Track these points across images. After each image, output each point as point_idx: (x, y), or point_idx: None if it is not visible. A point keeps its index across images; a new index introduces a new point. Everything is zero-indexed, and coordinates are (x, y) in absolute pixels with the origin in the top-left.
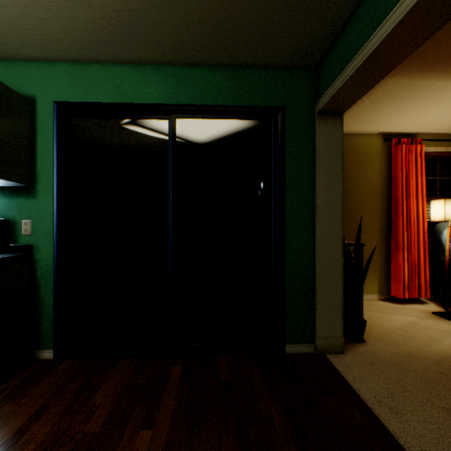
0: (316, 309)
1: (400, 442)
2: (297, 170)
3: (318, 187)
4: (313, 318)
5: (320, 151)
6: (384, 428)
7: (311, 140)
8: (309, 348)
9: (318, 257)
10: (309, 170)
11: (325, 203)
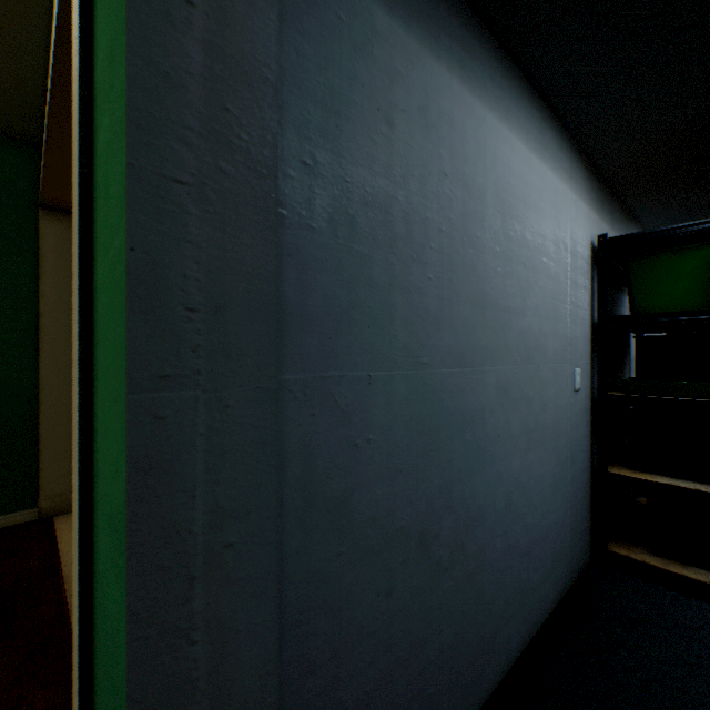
0: (42, 462)
1: (65, 568)
2: (7, 277)
3: (44, 303)
4: (38, 475)
5: (49, 256)
6: (57, 563)
7: (34, 239)
8: (31, 515)
9: (45, 393)
10: (29, 278)
11: (56, 323)
